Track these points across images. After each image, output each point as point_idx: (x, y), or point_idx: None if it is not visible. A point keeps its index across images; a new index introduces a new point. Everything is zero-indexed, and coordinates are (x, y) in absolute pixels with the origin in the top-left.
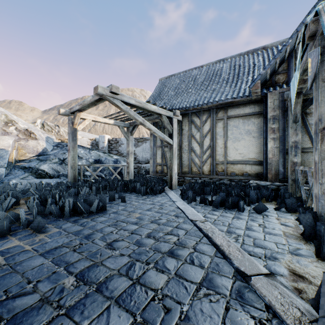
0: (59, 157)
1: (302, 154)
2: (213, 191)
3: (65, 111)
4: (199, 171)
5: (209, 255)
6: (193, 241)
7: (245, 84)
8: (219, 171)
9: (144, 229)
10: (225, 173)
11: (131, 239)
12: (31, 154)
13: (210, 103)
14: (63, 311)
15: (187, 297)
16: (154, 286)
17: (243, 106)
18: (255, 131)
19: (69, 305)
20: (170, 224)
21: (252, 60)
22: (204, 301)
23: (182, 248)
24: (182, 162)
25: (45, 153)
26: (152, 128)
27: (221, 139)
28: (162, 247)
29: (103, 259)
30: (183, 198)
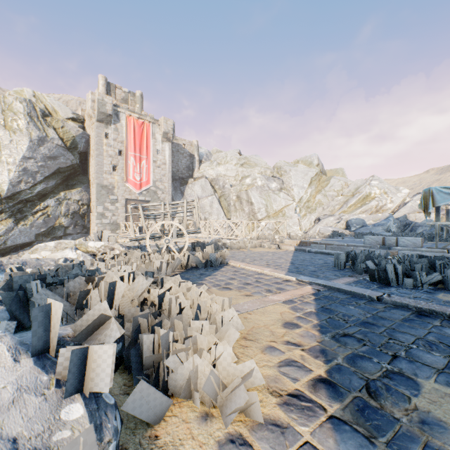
0: None
1: None
2: None
3: None
4: None
5: None
6: None
7: None
8: None
9: None
10: None
11: None
12: None
13: None
14: None
15: None
16: None
17: None
18: None
19: None
20: None
21: None
22: None
23: None
24: None
25: None
26: None
27: None
28: None
29: None
30: None
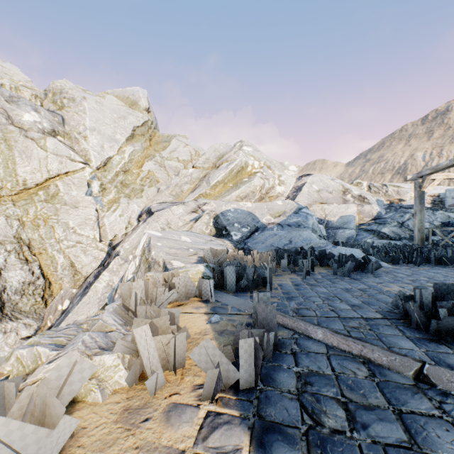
0: (397, 220)
1: None
2: None
3: (411, 177)
4: None
5: None
6: None
7: None
8: None
9: None
10: None
11: None
12: (367, 218)
13: None
14: None
15: None
16: None
17: None
18: None
19: None
20: None
21: None
22: None
23: None
24: None
25: (380, 217)
26: None
27: None
28: None
29: None
30: None
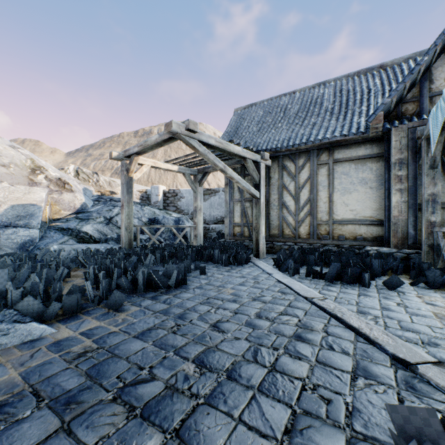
0: (105, 215)
1: (441, 211)
2: (317, 260)
3: (118, 154)
4: (293, 234)
5: (349, 339)
6: (320, 323)
7: (358, 116)
8: (322, 234)
9: (249, 308)
10: (331, 236)
11: (238, 320)
12: (67, 211)
13: (311, 143)
14: (201, 400)
15: (345, 387)
16: (297, 374)
17: (356, 147)
18: (373, 179)
19: (206, 394)
20: (280, 302)
21: (365, 84)
22: (368, 392)
23: (309, 331)
24: (270, 222)
25: (85, 210)
26: (234, 176)
27: (325, 191)
28: (284, 329)
29: (217, 343)
30: (281, 269)
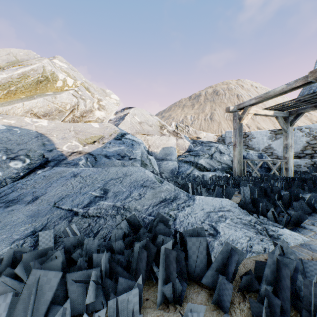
0: (208, 152)
1: None
2: None
3: (233, 108)
4: None
5: None
6: None
7: None
8: None
9: None
10: None
11: None
12: (182, 150)
13: None
14: None
15: None
16: None
17: None
18: None
19: None
20: None
21: None
22: None
23: None
24: None
25: (192, 150)
26: None
27: None
28: None
29: None
30: None
